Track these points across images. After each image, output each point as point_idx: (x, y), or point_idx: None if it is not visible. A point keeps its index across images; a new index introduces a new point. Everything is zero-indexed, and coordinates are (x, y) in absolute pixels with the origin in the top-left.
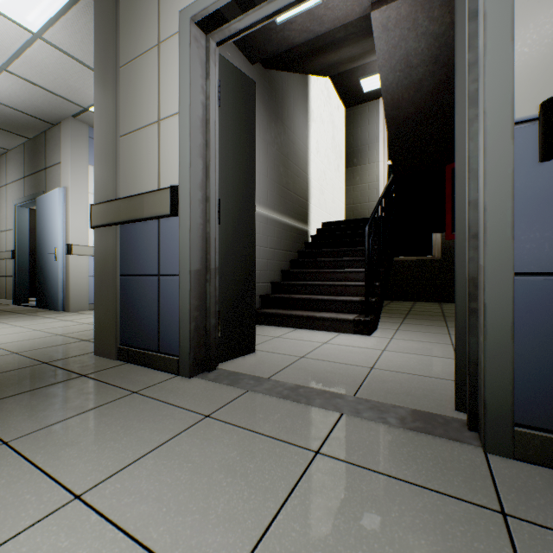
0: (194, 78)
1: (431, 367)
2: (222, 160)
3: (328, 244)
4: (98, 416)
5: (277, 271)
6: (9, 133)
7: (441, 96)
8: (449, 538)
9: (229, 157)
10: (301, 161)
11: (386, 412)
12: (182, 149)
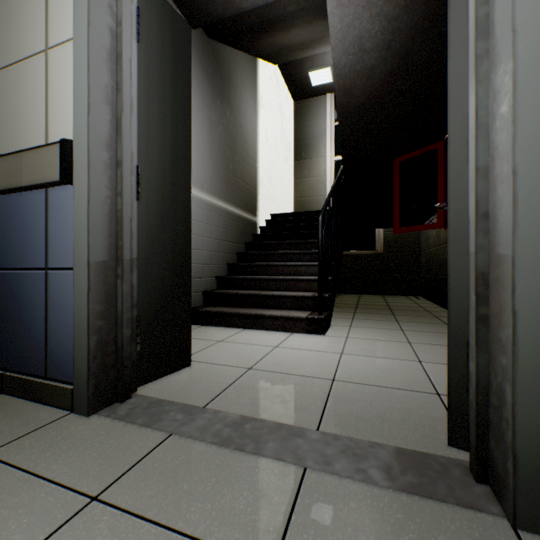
0: None
1: (397, 375)
2: (143, 115)
3: (278, 237)
4: None
5: (223, 264)
6: None
7: (391, 86)
8: None
9: (154, 114)
10: (250, 147)
11: (365, 458)
12: (77, 88)
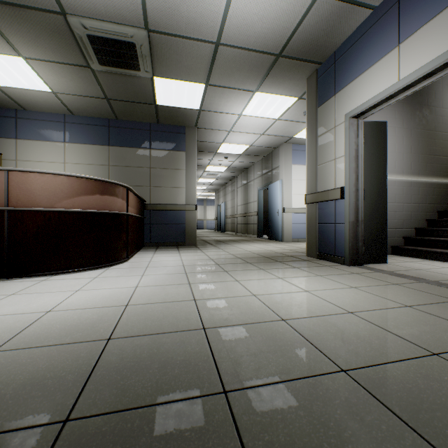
0: (351, 141)
1: None
2: (365, 169)
3: None
4: (317, 268)
5: (422, 220)
6: (257, 156)
7: None
8: (426, 297)
9: (369, 167)
10: None
11: (444, 285)
12: (345, 172)
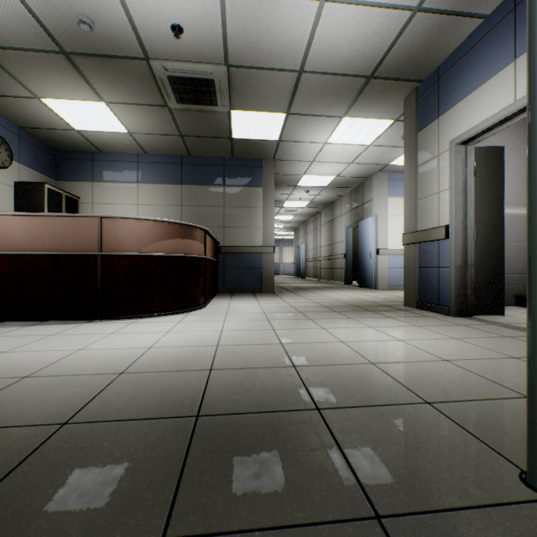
0: (457, 171)
1: None
2: (476, 204)
3: None
4: (415, 318)
5: None
6: (345, 188)
7: None
8: None
9: (481, 201)
10: None
11: None
12: (450, 207)
